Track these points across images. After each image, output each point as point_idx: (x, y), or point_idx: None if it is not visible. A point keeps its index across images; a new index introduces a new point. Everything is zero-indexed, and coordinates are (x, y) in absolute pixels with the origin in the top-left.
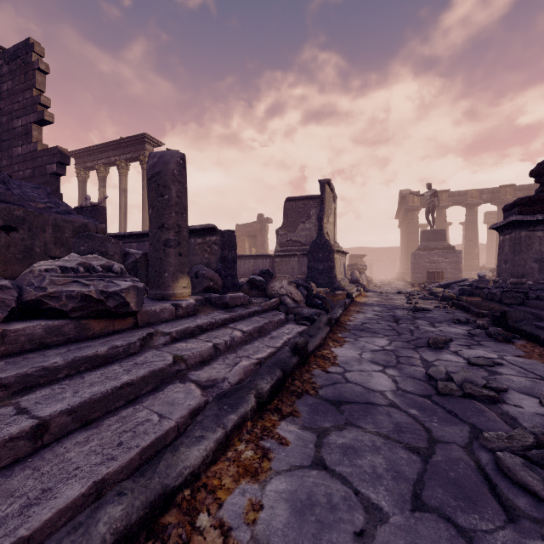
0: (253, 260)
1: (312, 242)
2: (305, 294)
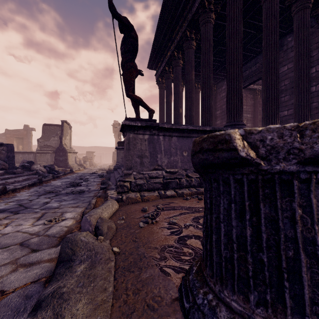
0: (22, 154)
1: (57, 148)
2: (49, 170)
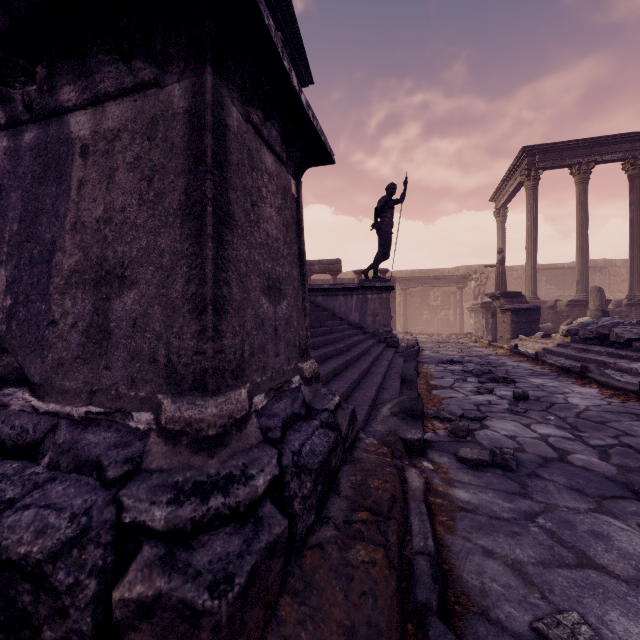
0: None
1: None
2: None
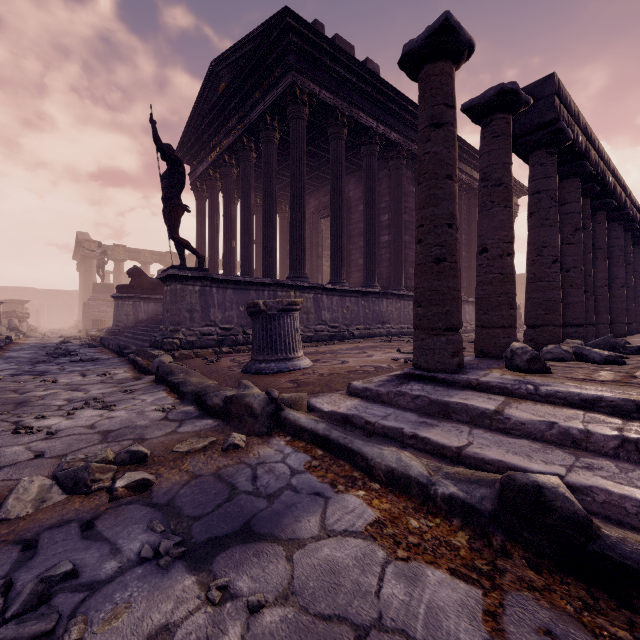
0: None
1: None
2: None
